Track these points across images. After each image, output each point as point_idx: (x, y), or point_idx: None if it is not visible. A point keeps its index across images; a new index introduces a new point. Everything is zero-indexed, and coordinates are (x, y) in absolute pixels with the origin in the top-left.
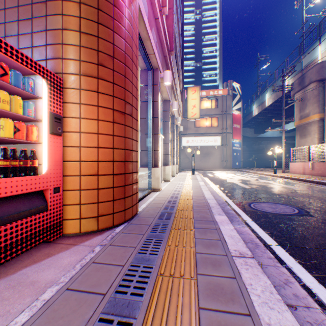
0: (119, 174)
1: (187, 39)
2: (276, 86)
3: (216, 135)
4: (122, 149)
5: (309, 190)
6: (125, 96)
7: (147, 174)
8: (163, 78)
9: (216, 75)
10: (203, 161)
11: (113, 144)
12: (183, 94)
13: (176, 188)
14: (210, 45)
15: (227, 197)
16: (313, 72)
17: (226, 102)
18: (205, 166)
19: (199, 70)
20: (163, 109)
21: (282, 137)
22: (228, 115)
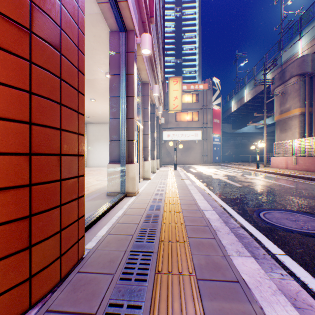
0: (7, 188)
1: (168, 36)
2: (258, 80)
3: (197, 130)
4: (19, 121)
5: (308, 189)
6: None
7: (118, 173)
8: (141, 44)
9: (196, 72)
10: (184, 156)
11: None
12: (164, 85)
13: (157, 189)
14: (189, 43)
15: (223, 201)
16: (294, 66)
17: (207, 96)
18: (185, 160)
19: (179, 66)
20: (142, 94)
21: (264, 132)
22: (208, 110)
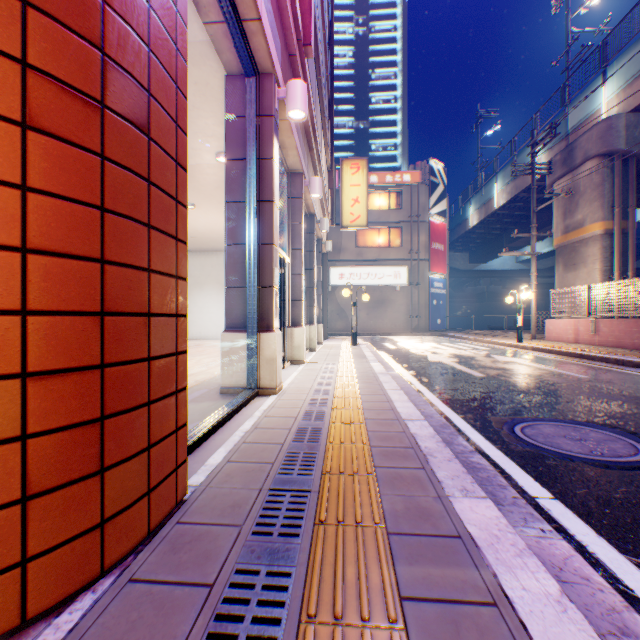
0: (68, 371)
1: (340, 74)
2: (520, 166)
3: (399, 264)
4: (85, 259)
5: (615, 381)
6: (102, 29)
7: (243, 349)
8: (286, 101)
9: (397, 148)
10: (373, 317)
11: (26, 230)
12: (333, 174)
13: (319, 382)
14: (384, 88)
15: (447, 405)
16: (592, 137)
17: (418, 197)
18: (376, 326)
19: (363, 135)
20: (289, 194)
21: (532, 269)
22: (422, 224)
